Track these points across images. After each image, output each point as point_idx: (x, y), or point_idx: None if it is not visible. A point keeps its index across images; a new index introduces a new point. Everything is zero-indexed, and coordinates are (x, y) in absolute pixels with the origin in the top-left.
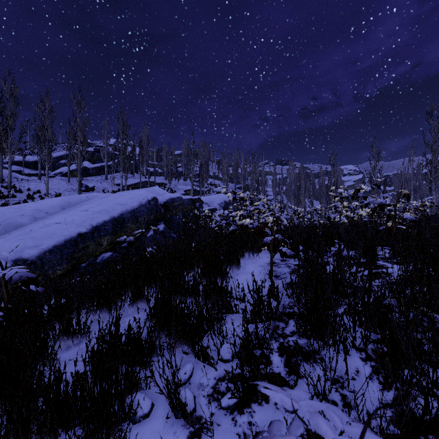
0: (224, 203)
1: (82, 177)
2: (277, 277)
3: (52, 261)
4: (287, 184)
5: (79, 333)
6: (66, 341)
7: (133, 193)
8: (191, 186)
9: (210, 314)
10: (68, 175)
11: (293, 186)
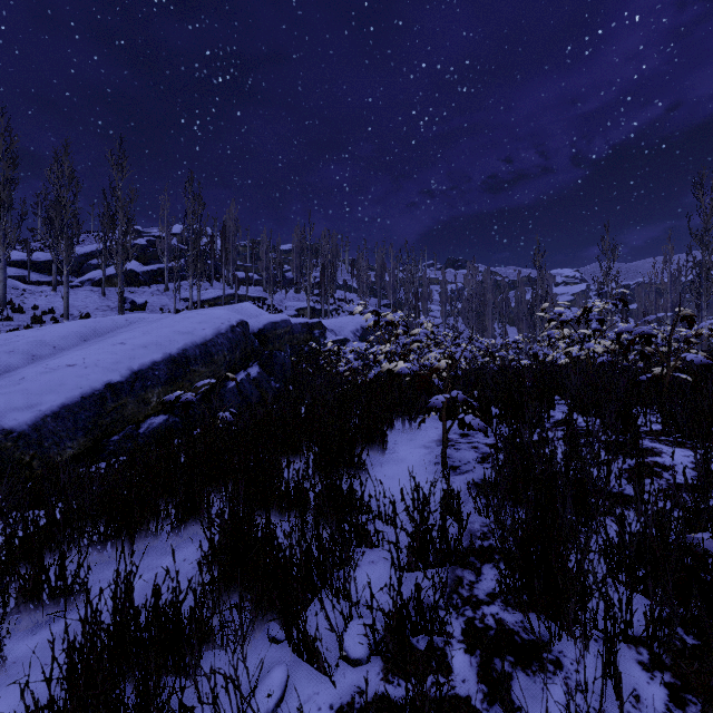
0: (361, 330)
1: (127, 287)
2: (455, 469)
3: (58, 433)
4: (465, 300)
5: (61, 596)
6: (34, 613)
7: (205, 314)
8: (307, 302)
9: (325, 557)
10: (103, 283)
11: (474, 302)
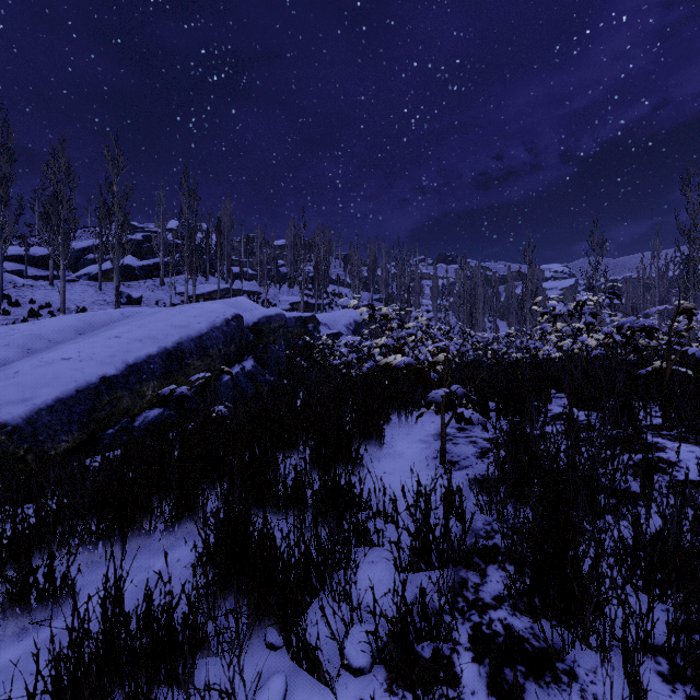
0: (354, 324)
1: (123, 281)
2: (454, 465)
3: (52, 426)
4: (456, 294)
5: (49, 599)
6: (20, 618)
7: (200, 308)
8: (301, 296)
9: (324, 558)
10: (100, 278)
11: (465, 296)
